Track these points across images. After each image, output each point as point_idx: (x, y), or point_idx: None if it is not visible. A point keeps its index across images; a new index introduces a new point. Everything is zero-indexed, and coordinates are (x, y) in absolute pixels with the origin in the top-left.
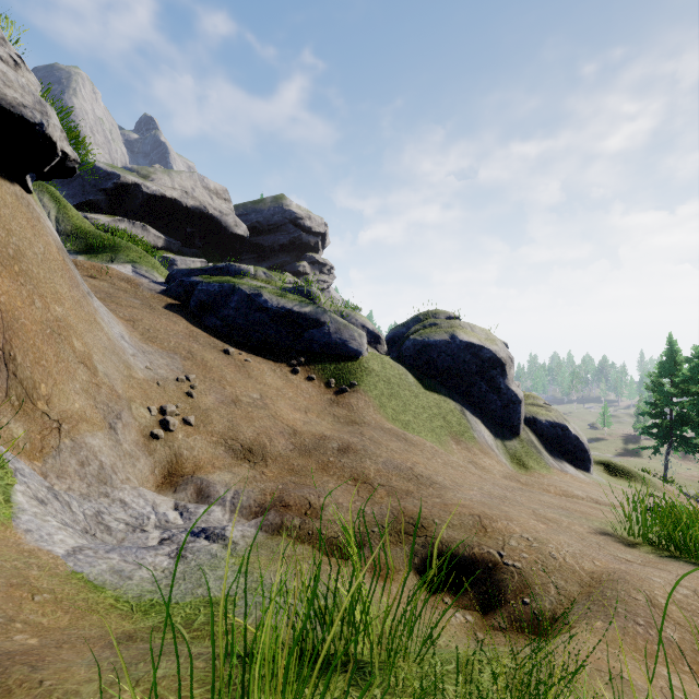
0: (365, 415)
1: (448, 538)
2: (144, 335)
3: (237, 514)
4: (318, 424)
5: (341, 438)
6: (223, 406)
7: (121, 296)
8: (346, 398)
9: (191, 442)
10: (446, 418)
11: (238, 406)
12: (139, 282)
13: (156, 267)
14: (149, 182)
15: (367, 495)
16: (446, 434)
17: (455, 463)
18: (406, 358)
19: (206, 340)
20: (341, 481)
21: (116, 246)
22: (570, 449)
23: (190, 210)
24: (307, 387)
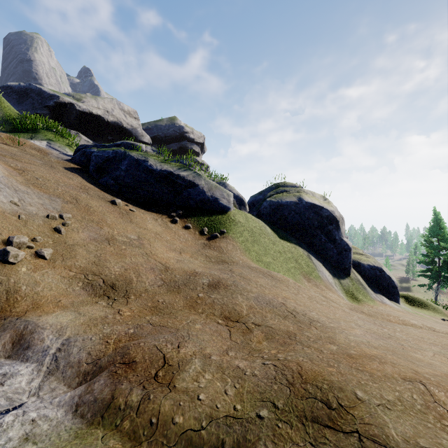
0: (233, 256)
1: (407, 446)
2: (29, 181)
3: (56, 377)
4: (191, 262)
5: (211, 274)
6: (94, 243)
7: (26, 157)
8: (217, 242)
9: (37, 277)
10: (297, 261)
11: (111, 244)
12: (49, 152)
13: (69, 145)
14: (80, 103)
15: (241, 338)
16: (299, 273)
17: (318, 298)
18: (264, 215)
19: (97, 193)
20: (210, 319)
21: (37, 129)
22: (385, 286)
23: (110, 124)
24: (184, 233)
